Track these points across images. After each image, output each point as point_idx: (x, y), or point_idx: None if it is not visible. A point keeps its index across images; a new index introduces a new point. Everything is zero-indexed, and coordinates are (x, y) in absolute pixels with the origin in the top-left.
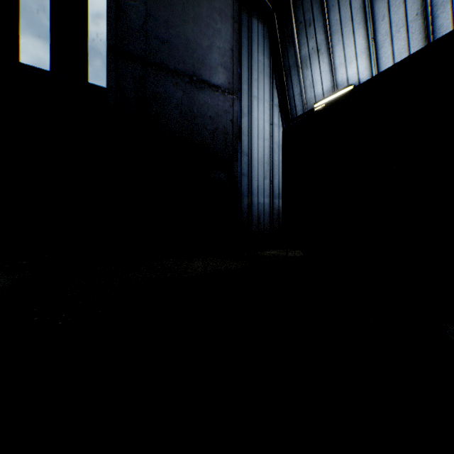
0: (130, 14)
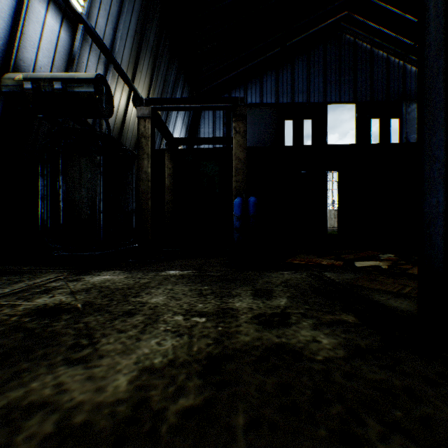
0: (410, 141)
